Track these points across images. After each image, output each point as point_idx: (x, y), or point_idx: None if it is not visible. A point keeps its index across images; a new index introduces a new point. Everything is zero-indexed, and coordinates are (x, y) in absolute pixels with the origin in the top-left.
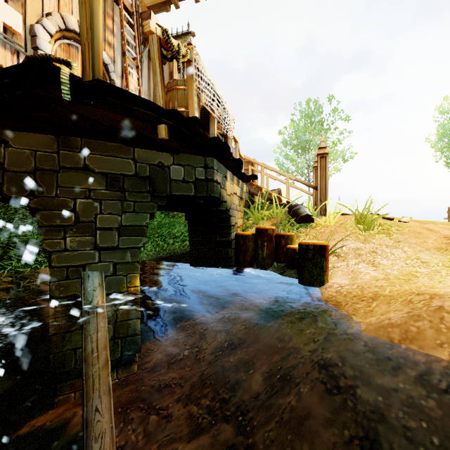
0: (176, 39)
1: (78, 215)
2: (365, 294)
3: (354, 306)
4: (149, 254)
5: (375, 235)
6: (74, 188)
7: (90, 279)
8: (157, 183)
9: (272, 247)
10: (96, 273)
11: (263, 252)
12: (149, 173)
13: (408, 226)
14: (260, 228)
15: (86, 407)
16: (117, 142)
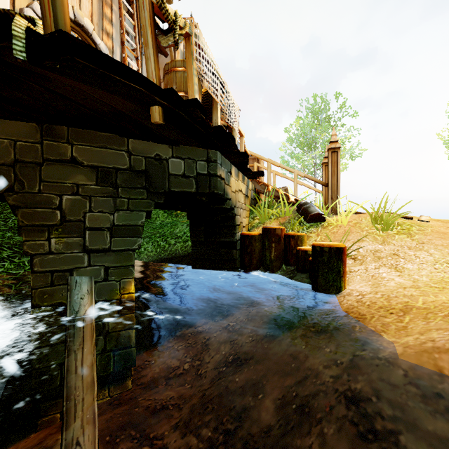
0: None
1: (64, 213)
2: (394, 306)
3: (381, 320)
4: (149, 255)
5: (395, 236)
6: (60, 183)
7: (77, 285)
8: (154, 178)
9: (280, 248)
10: (85, 278)
11: (270, 254)
12: (145, 166)
13: (430, 225)
14: (267, 227)
15: (65, 440)
16: (108, 131)
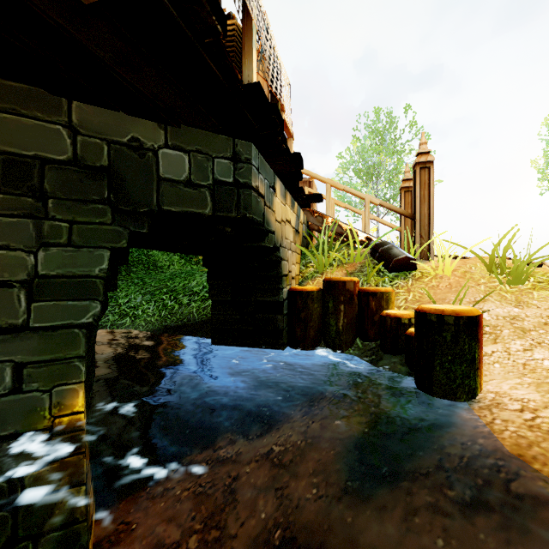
0: None
1: None
2: None
3: None
4: (149, 322)
5: (532, 293)
6: None
7: None
8: (129, 183)
9: (353, 312)
10: None
11: (337, 322)
12: (108, 160)
13: None
14: (332, 279)
15: None
16: (21, 79)
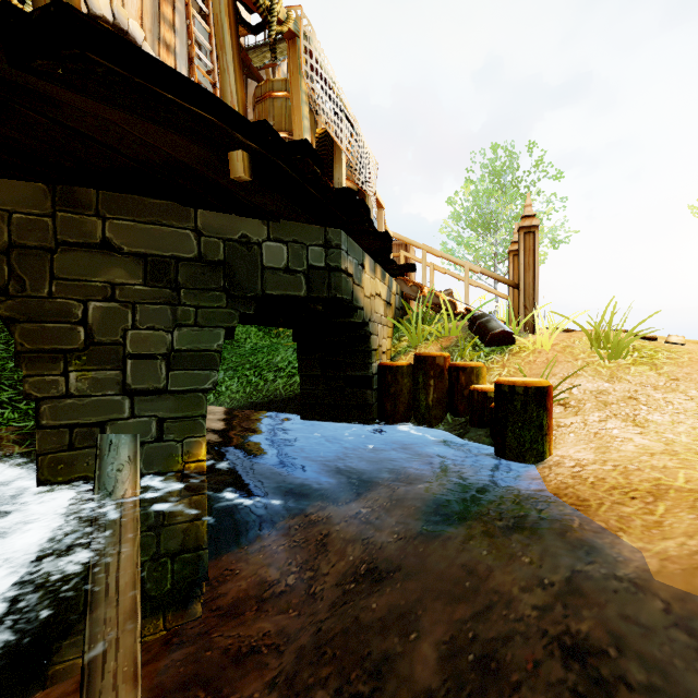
0: (280, 43)
1: (91, 331)
2: (636, 485)
3: (617, 509)
4: (234, 398)
5: (630, 368)
6: (85, 282)
7: (113, 449)
8: (239, 273)
9: (443, 387)
10: (125, 437)
11: (427, 397)
12: (224, 255)
13: (686, 350)
14: (422, 354)
15: None
16: (163, 198)
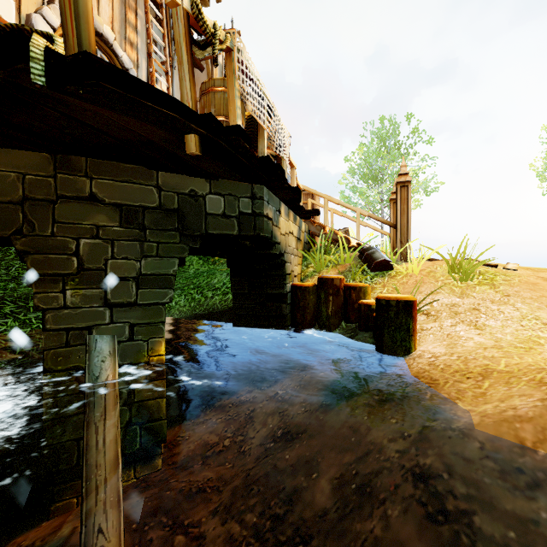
0: None
1: (82, 260)
2: (472, 369)
3: (457, 385)
4: (182, 311)
5: (476, 287)
6: (77, 225)
7: (98, 346)
8: (189, 218)
9: (339, 302)
10: (107, 337)
11: (327, 309)
12: (178, 205)
13: (517, 274)
14: (324, 277)
15: (86, 527)
16: (134, 163)
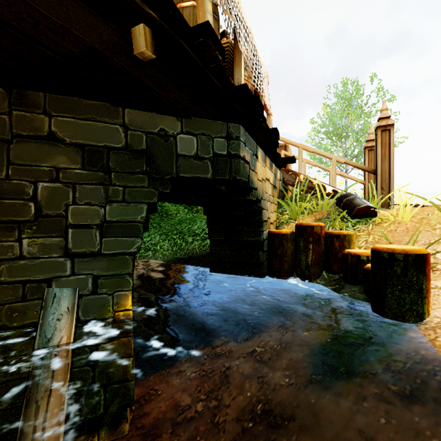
0: None
1: (40, 206)
2: None
3: None
4: (165, 254)
5: None
6: (35, 167)
7: (55, 301)
8: (158, 159)
9: (320, 250)
10: (67, 291)
11: (307, 258)
12: (146, 145)
13: None
14: (303, 224)
15: None
16: (97, 99)
